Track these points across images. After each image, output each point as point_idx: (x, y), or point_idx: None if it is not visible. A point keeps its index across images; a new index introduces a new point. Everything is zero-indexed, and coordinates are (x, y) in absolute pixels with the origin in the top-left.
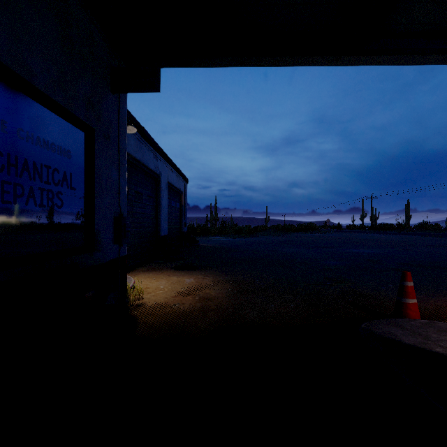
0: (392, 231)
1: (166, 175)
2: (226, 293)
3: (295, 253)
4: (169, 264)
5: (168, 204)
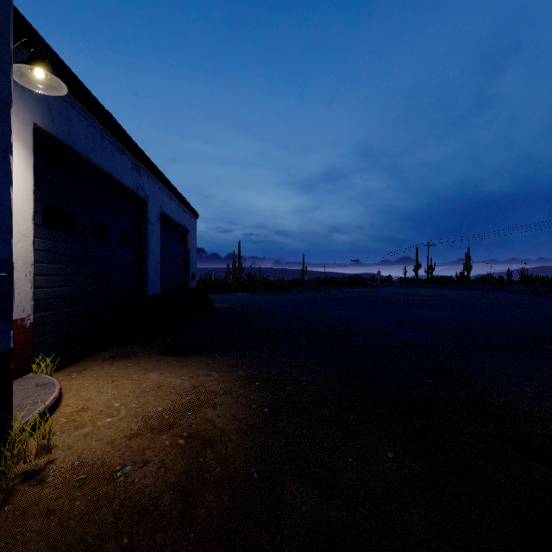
0: (452, 285)
1: (158, 202)
2: (247, 418)
3: (350, 317)
4: (156, 343)
5: (164, 246)
